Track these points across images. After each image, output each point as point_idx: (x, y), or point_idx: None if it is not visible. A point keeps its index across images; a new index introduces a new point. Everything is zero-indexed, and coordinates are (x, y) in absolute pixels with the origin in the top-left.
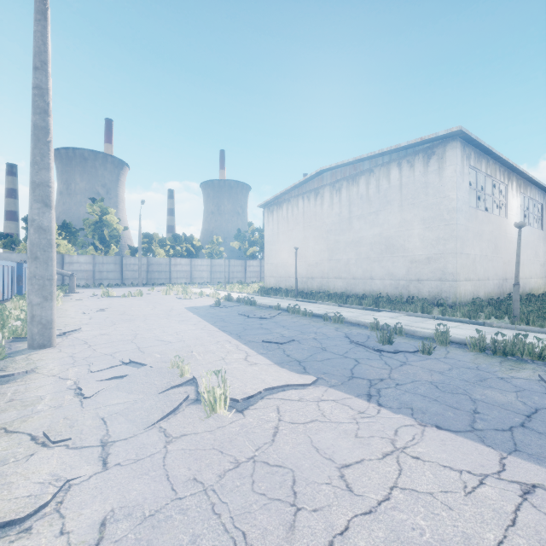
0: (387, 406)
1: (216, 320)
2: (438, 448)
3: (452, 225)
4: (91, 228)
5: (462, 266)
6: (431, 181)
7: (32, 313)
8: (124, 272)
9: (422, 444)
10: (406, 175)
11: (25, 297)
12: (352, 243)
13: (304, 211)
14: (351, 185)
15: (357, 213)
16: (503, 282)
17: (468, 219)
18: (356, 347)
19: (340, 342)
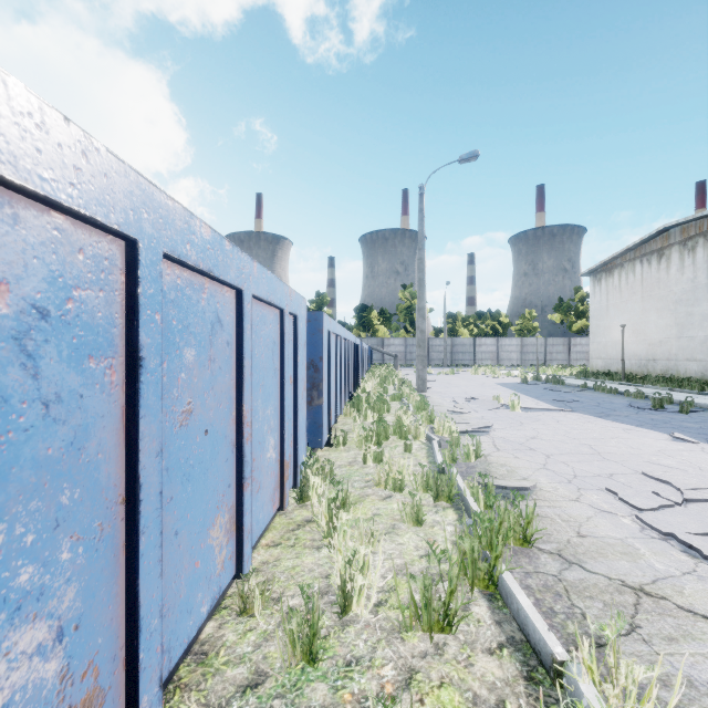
0: (604, 418)
1: (521, 390)
2: (609, 424)
3: None
4: (403, 313)
5: None
6: None
7: (418, 374)
8: (430, 353)
9: (603, 423)
10: None
11: (379, 371)
12: None
13: (642, 277)
14: None
15: None
16: None
17: None
18: (626, 407)
19: (618, 405)
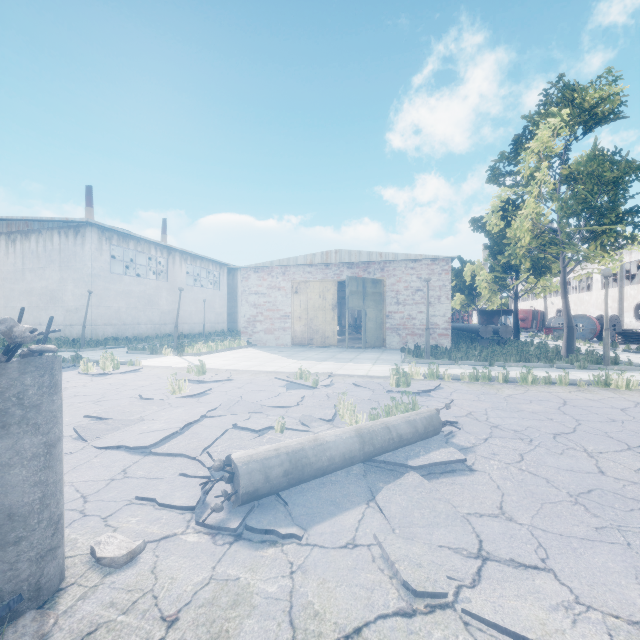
0: None
1: None
2: None
3: (89, 286)
4: None
5: (101, 315)
6: (78, 251)
7: None
8: None
9: None
10: (64, 242)
11: None
12: (26, 293)
13: None
14: (25, 240)
15: (30, 266)
16: (162, 326)
17: (110, 282)
18: None
19: None
